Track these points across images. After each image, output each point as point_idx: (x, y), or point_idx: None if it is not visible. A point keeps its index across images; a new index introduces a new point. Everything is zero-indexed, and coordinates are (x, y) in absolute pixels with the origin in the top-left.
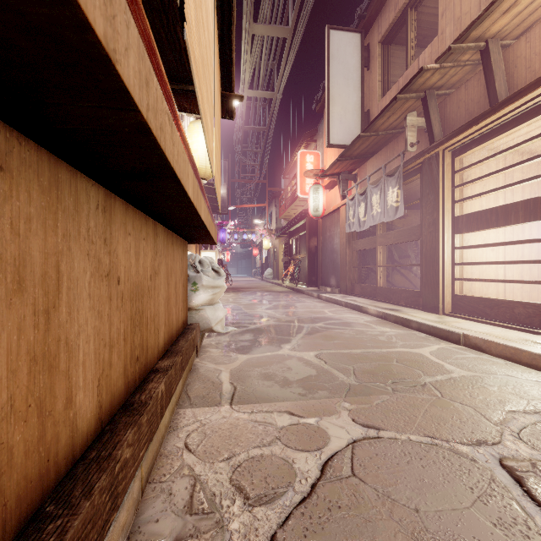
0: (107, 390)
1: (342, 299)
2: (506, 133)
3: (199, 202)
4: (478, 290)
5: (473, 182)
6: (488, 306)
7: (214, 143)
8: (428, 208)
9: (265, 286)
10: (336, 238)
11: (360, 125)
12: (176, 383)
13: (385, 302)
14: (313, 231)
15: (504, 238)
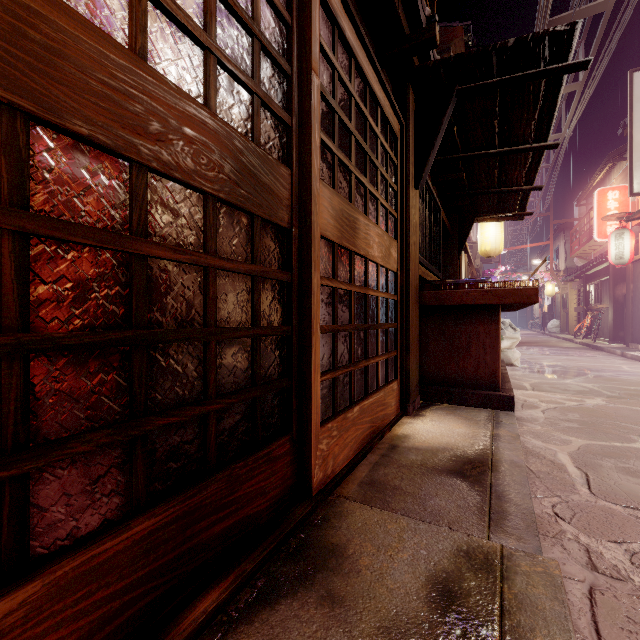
0: None
1: None
2: None
3: None
4: None
5: None
6: None
7: (502, 228)
8: None
9: (548, 341)
10: None
11: None
12: None
13: None
14: (620, 276)
15: None
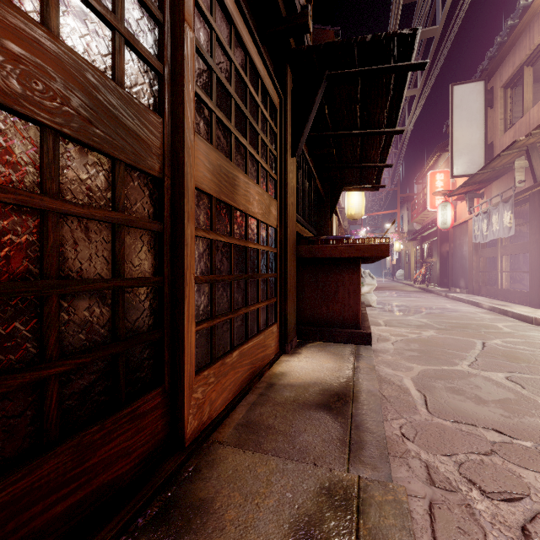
0: None
1: (465, 298)
2: None
3: None
4: None
5: None
6: None
7: (363, 197)
8: (533, 230)
9: (396, 286)
10: (464, 246)
11: (483, 156)
12: None
13: (503, 300)
14: (444, 237)
15: None
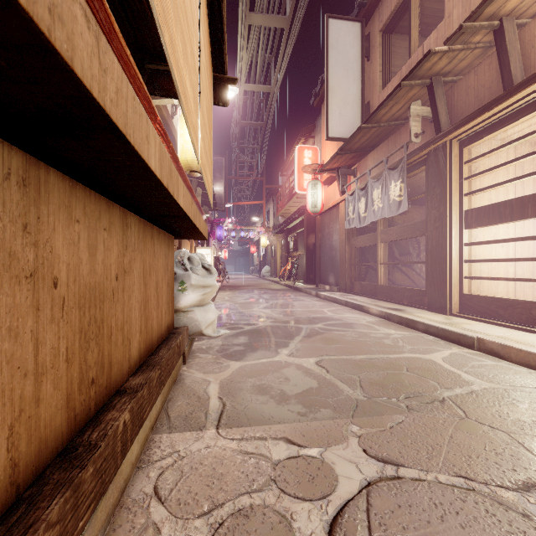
0: (31, 436)
1: (342, 298)
2: (522, 120)
3: (173, 183)
4: (487, 289)
5: (484, 173)
6: (501, 306)
7: None
8: (434, 202)
9: (262, 283)
10: (334, 235)
11: (360, 117)
12: (150, 404)
13: (386, 301)
14: (311, 228)
15: (514, 234)
